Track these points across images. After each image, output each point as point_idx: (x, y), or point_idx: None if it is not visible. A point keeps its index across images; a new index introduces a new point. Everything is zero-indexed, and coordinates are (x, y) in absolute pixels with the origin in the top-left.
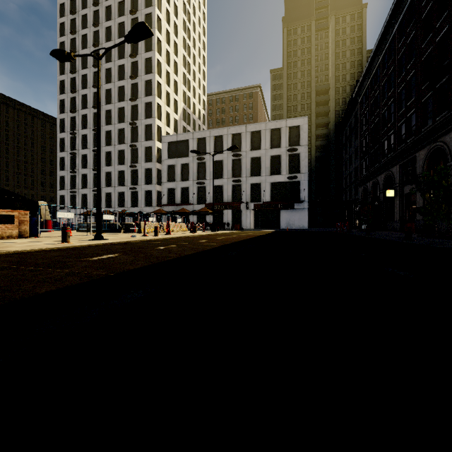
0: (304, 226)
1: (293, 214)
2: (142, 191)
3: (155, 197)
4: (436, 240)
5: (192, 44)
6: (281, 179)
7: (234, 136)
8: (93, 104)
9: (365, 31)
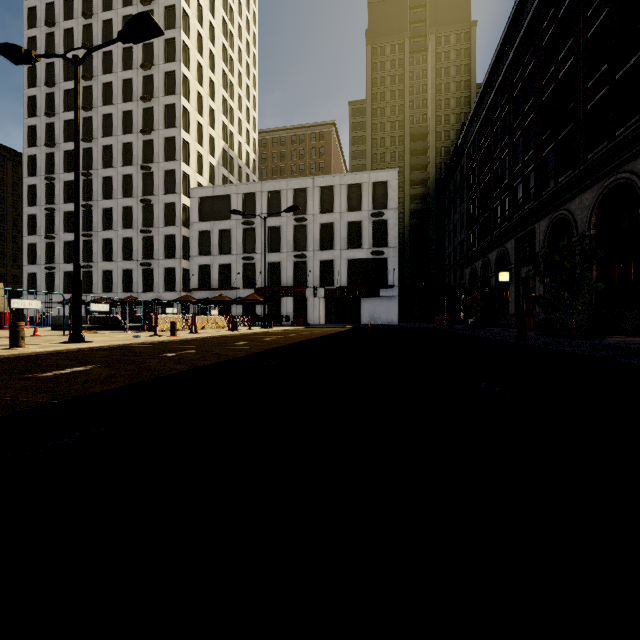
0: (393, 320)
1: (379, 304)
2: (160, 269)
3: (180, 278)
4: (557, 340)
5: (237, 57)
6: (362, 255)
7: (296, 192)
8: (83, 136)
9: (474, 58)
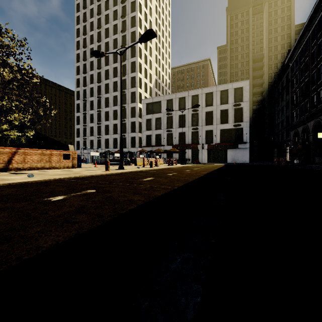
0: (246, 161)
1: (237, 152)
2: (129, 137)
3: (138, 141)
4: None
5: (161, 34)
6: (228, 127)
7: (193, 97)
8: (97, 80)
9: (293, 11)
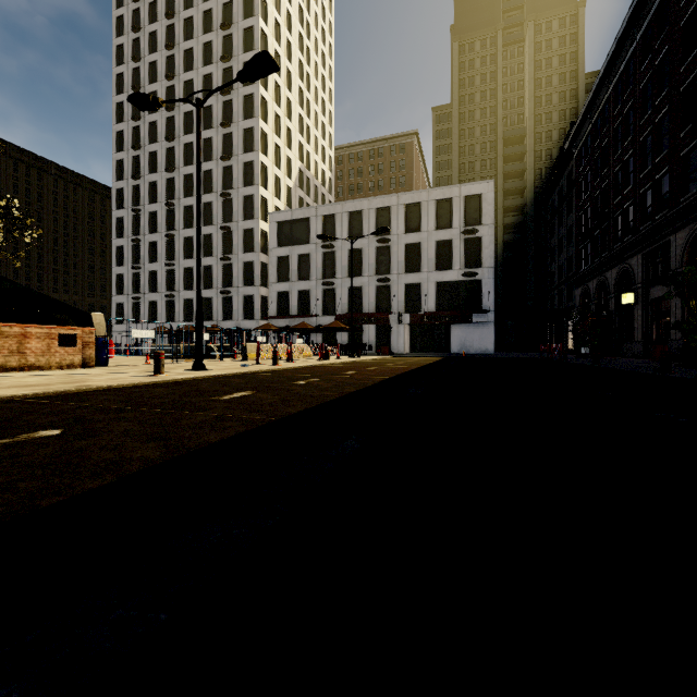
0: (488, 349)
1: (471, 330)
2: (239, 297)
3: (259, 305)
4: None
5: (313, 72)
6: (452, 277)
7: (379, 212)
8: (166, 166)
9: (582, 44)
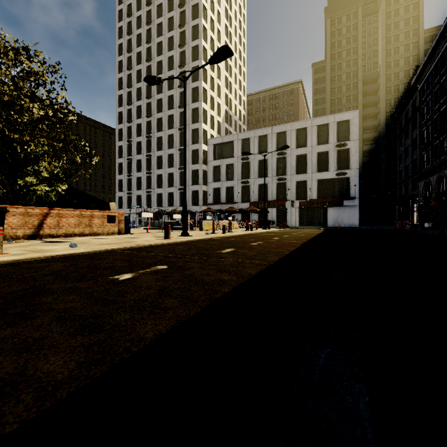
0: (354, 224)
1: (341, 211)
2: (189, 191)
3: (201, 196)
4: None
5: (233, 48)
6: (329, 176)
7: (278, 135)
8: (146, 114)
9: (422, 9)
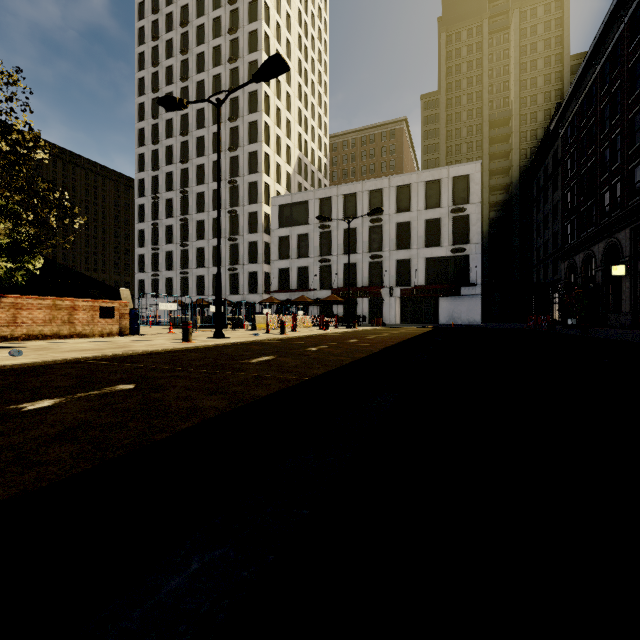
0: (475, 320)
1: (459, 303)
2: (244, 273)
3: (262, 281)
4: None
5: (310, 68)
6: (441, 253)
7: (371, 194)
8: (180, 158)
9: (568, 27)
